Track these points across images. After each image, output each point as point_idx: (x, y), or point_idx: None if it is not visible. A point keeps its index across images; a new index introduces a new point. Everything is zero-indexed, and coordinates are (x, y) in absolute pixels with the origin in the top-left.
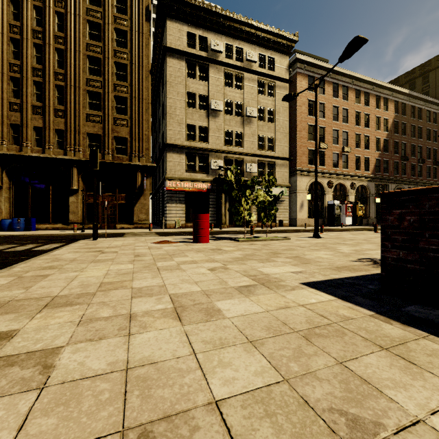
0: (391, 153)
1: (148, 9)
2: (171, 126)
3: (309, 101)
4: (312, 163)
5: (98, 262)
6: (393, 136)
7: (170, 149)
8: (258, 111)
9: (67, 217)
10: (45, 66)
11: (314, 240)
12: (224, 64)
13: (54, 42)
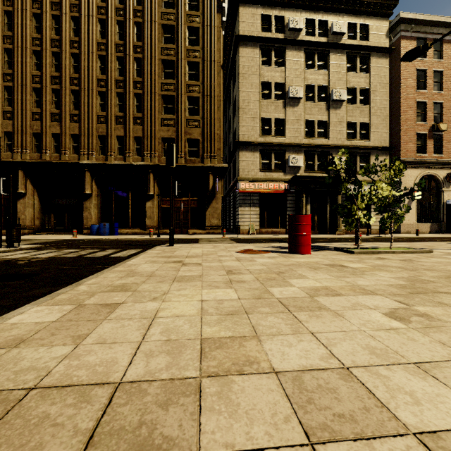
0: None
1: (220, 0)
2: (244, 122)
3: (417, 71)
4: (422, 151)
5: (182, 281)
6: None
7: (243, 148)
8: (347, 93)
9: (144, 222)
10: (126, 77)
11: None
12: (304, 42)
13: (133, 53)
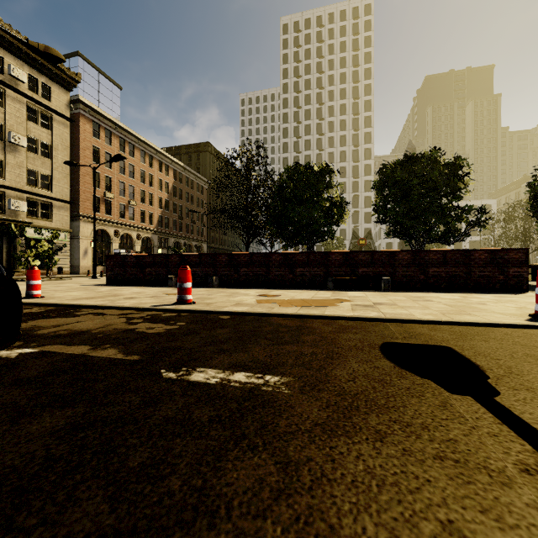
0: (171, 212)
1: None
2: None
3: (94, 146)
4: (98, 210)
5: None
6: (173, 198)
7: None
8: (28, 140)
9: None
10: None
11: (92, 279)
12: None
13: None
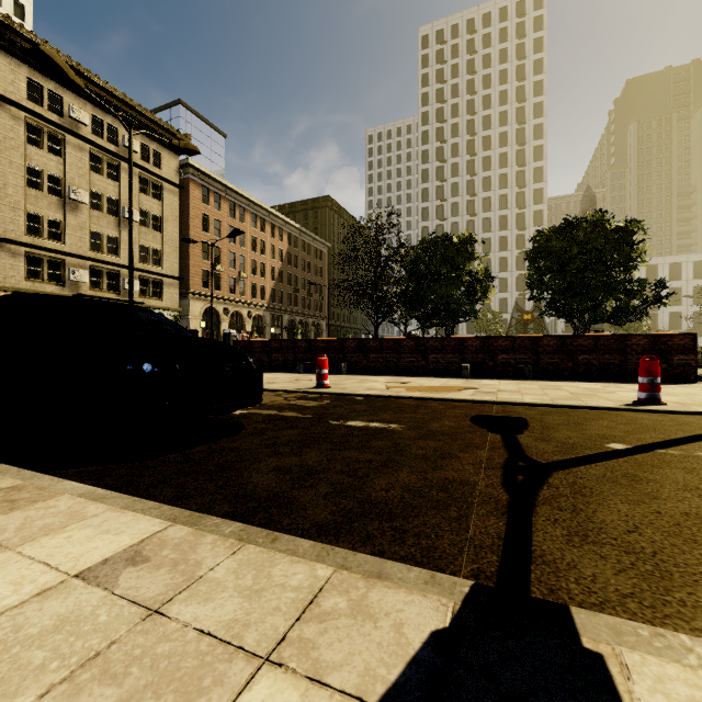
0: (285, 284)
1: None
2: None
3: (203, 214)
4: (207, 286)
5: None
6: (287, 268)
7: None
8: (140, 214)
9: None
10: None
11: None
12: (91, 142)
13: None
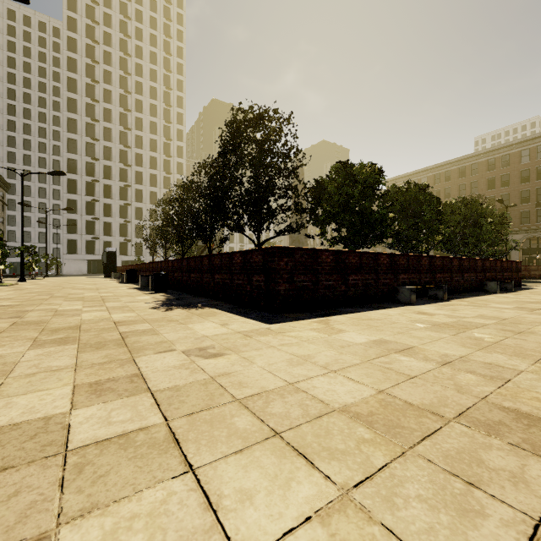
0: None
1: None
2: None
3: None
4: None
5: None
6: None
7: None
8: None
9: None
10: None
11: None
12: None
13: None
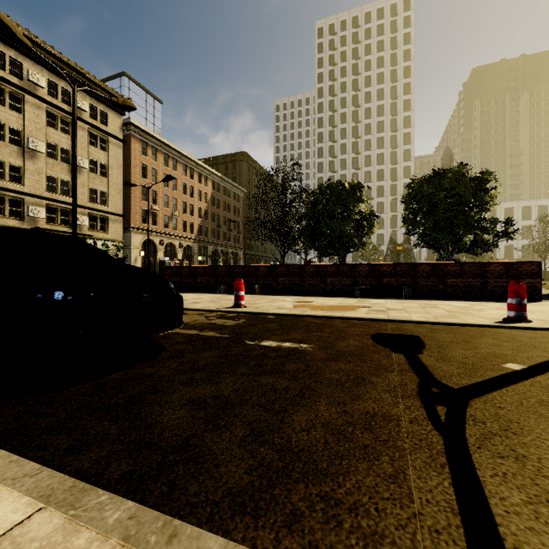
0: (210, 221)
1: None
2: None
3: (142, 164)
4: (146, 222)
5: None
6: (211, 208)
7: None
8: (90, 162)
9: None
10: None
11: None
12: (47, 102)
13: None
